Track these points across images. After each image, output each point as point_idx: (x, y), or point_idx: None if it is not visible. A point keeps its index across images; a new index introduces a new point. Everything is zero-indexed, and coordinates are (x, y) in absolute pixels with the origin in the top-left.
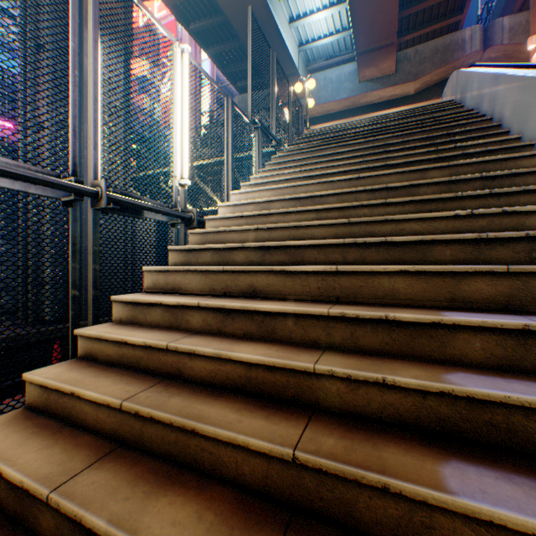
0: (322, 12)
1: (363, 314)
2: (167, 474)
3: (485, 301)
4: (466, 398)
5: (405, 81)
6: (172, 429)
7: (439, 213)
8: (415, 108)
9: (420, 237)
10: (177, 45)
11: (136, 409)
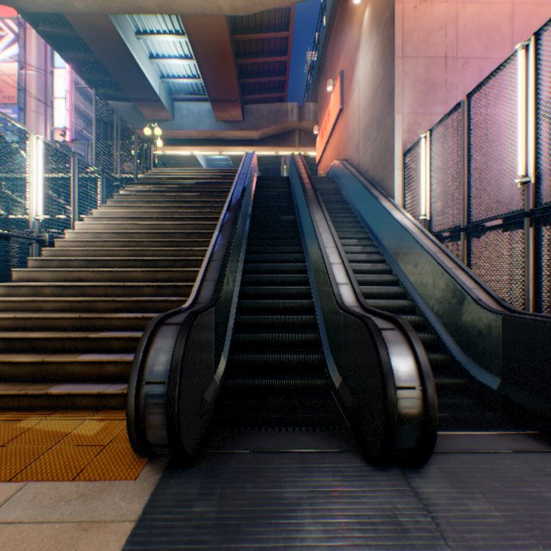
0: (180, 60)
1: (118, 284)
2: (39, 331)
3: (164, 280)
4: (135, 301)
5: (251, 129)
6: (40, 320)
7: (170, 248)
8: (226, 169)
9: (155, 258)
10: (34, 134)
11: (24, 316)
